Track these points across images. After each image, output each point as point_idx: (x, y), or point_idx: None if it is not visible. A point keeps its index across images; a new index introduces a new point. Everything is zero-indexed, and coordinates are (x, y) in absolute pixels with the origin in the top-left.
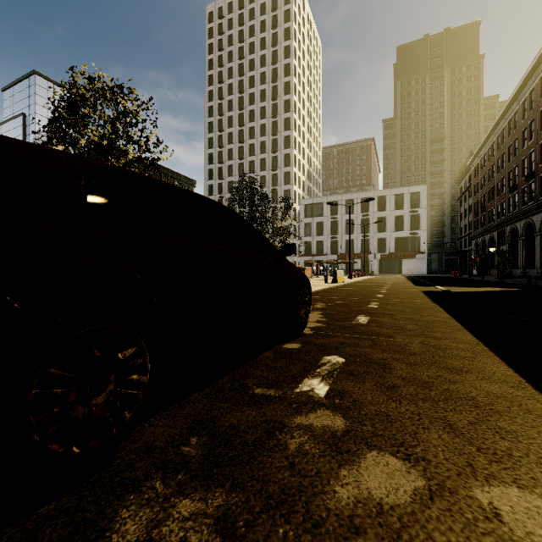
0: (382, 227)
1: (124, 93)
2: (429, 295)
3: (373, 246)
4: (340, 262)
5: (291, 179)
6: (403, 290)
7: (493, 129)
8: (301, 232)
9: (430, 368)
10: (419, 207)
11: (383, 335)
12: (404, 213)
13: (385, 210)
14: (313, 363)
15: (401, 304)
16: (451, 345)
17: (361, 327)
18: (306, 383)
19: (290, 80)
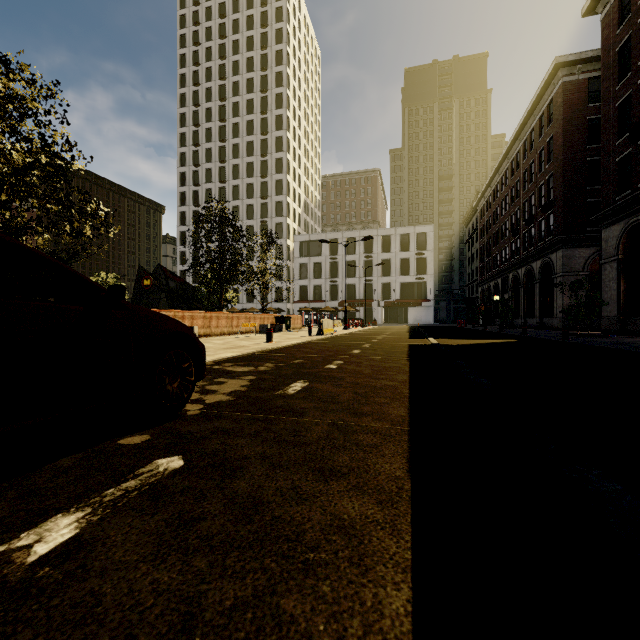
0: (387, 270)
1: (12, 70)
2: (412, 350)
3: (377, 292)
4: (339, 310)
5: (284, 211)
6: (390, 343)
7: (497, 168)
8: (295, 274)
9: (296, 473)
10: (426, 250)
11: (293, 413)
12: (410, 256)
13: (390, 251)
14: (121, 476)
15: (369, 363)
16: (367, 426)
17: (279, 400)
18: (46, 526)
19: (282, 91)
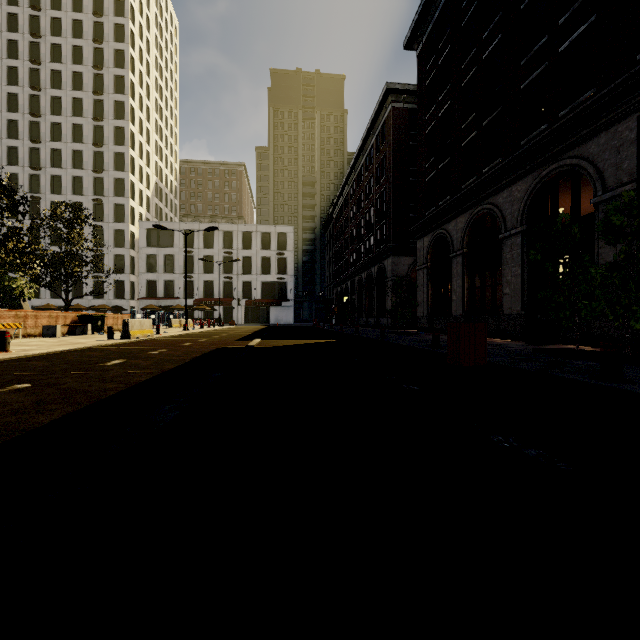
0: (248, 268)
1: None
2: (200, 357)
3: (238, 291)
4: (192, 309)
5: (126, 191)
6: (198, 347)
7: (347, 179)
8: (141, 266)
9: None
10: (286, 250)
11: None
12: (271, 255)
13: (251, 249)
14: None
15: (74, 384)
16: None
17: None
18: None
19: (124, 48)
